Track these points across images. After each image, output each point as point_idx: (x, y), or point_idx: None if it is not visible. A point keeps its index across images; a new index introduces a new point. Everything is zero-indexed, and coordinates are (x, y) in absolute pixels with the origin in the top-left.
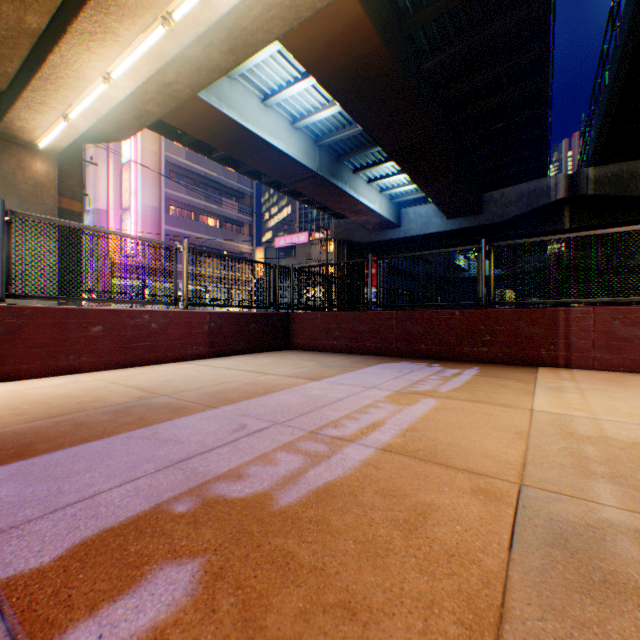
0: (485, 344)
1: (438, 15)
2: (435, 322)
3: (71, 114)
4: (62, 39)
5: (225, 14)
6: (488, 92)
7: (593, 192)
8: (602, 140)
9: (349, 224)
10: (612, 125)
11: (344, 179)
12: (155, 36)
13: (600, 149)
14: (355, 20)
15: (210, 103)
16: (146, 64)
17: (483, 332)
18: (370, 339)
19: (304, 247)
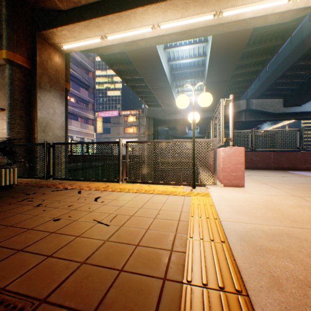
0: (310, 164)
1: (255, 36)
2: (290, 156)
3: (107, 36)
4: (157, 3)
5: (239, 20)
6: (244, 66)
7: (254, 108)
8: (262, 90)
9: (155, 110)
10: (269, 86)
11: (174, 90)
12: (205, 18)
13: (260, 93)
14: (246, 32)
15: (156, 46)
16: (181, 27)
17: (309, 159)
18: (260, 163)
19: (116, 118)
